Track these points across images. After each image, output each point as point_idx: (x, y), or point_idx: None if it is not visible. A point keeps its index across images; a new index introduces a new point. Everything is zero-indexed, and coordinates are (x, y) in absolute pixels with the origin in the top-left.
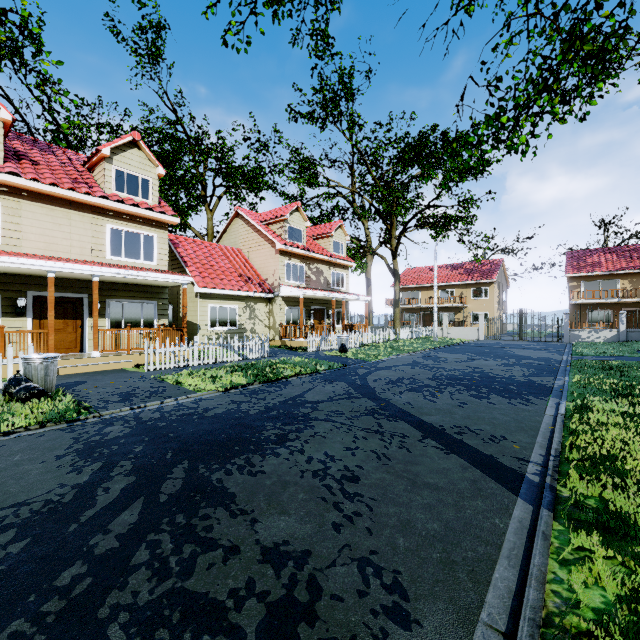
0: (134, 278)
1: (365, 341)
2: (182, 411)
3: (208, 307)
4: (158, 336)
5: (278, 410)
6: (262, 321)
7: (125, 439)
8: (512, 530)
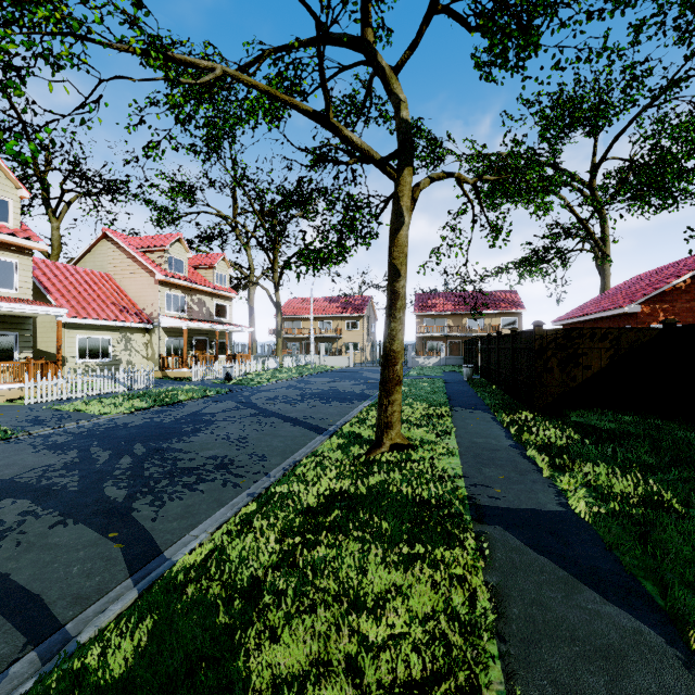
0: (2, 310)
1: (249, 370)
2: (105, 426)
3: (77, 338)
4: (29, 370)
5: (186, 419)
6: (139, 352)
7: (77, 441)
8: (312, 442)
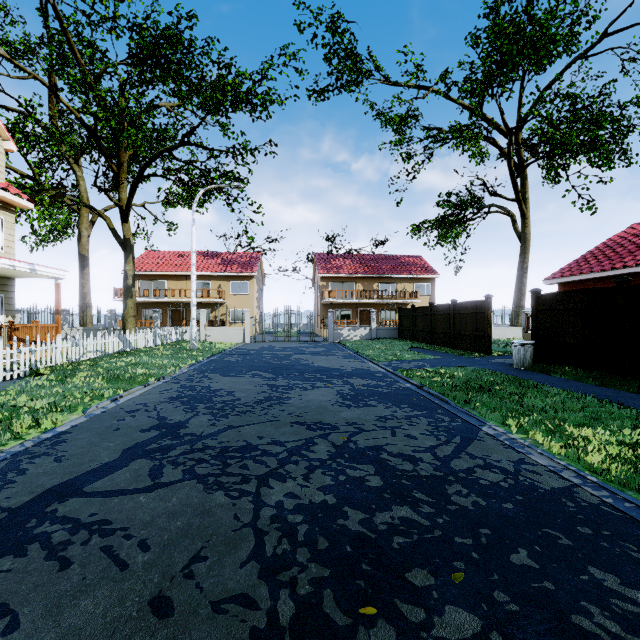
0: None
1: (44, 361)
2: None
3: None
4: None
5: None
6: None
7: None
8: None
